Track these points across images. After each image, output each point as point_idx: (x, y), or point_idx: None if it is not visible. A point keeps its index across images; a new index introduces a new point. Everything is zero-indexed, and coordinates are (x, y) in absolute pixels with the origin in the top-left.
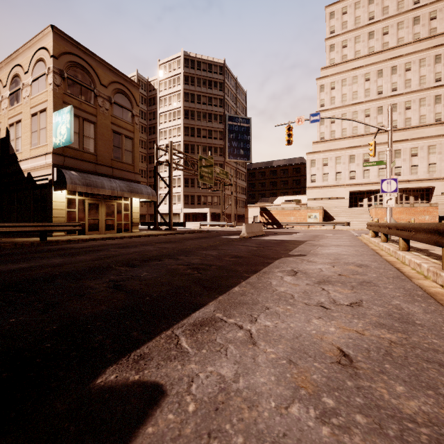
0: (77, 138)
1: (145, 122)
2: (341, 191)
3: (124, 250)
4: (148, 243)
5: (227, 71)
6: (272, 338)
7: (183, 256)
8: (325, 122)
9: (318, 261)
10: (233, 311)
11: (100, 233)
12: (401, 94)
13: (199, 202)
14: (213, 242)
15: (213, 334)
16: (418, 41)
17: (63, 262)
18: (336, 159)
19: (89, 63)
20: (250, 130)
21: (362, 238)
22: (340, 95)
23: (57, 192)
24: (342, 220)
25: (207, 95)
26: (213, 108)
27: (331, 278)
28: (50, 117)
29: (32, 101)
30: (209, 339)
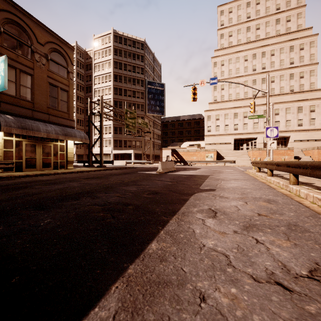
0: (14, 86)
1: (83, 83)
2: (228, 138)
3: (48, 186)
4: (76, 179)
5: (147, 48)
6: None
7: (103, 193)
8: (217, 89)
9: (229, 197)
10: (148, 315)
11: (37, 170)
12: (268, 71)
13: (125, 145)
14: (134, 177)
15: None
16: (279, 35)
17: None
18: (225, 116)
19: (26, 22)
20: (164, 93)
21: (248, 172)
22: (227, 70)
23: None
24: (229, 159)
25: (131, 64)
26: (136, 74)
27: (254, 220)
28: None
29: None
30: None
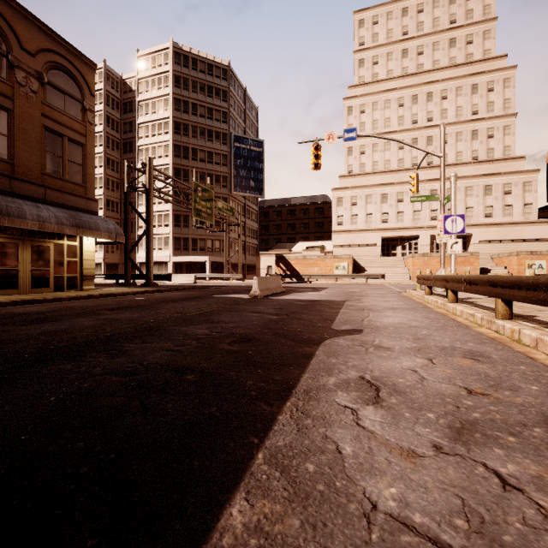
0: None
1: (117, 135)
2: (372, 237)
3: (26, 328)
4: (93, 310)
5: (233, 77)
6: None
7: (137, 342)
8: (354, 152)
9: (394, 347)
10: None
11: (22, 292)
12: (437, 125)
13: (195, 248)
14: (207, 306)
15: None
16: (455, 66)
17: None
18: (367, 198)
19: None
20: (262, 156)
21: (409, 295)
22: (371, 121)
23: None
24: (375, 271)
25: (205, 105)
26: (214, 123)
27: (466, 408)
28: None
29: None
30: None
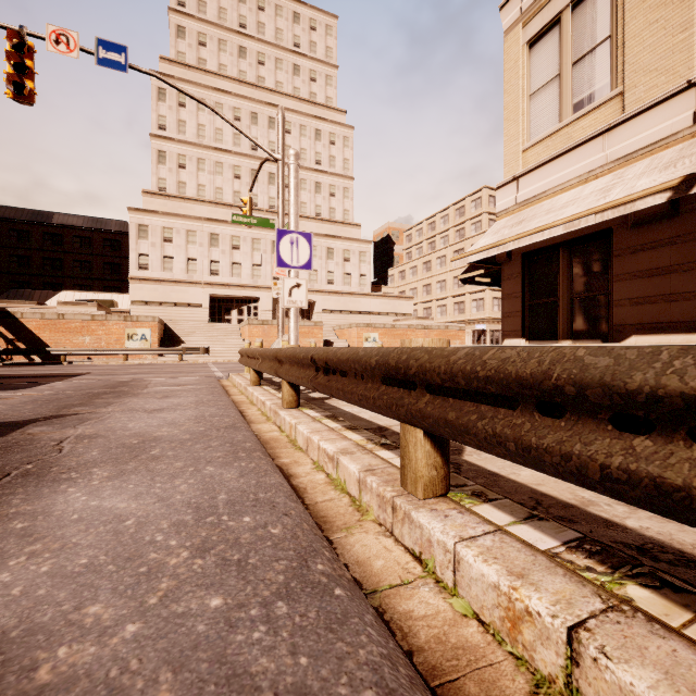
0: None
1: None
2: (197, 294)
3: None
4: None
5: None
6: None
7: None
8: (169, 161)
9: None
10: None
11: None
12: None
13: None
14: None
15: None
16: (299, 99)
17: None
18: (189, 235)
19: None
20: None
21: (231, 383)
22: (195, 123)
23: None
24: (197, 344)
25: None
26: None
27: None
28: None
29: None
30: None
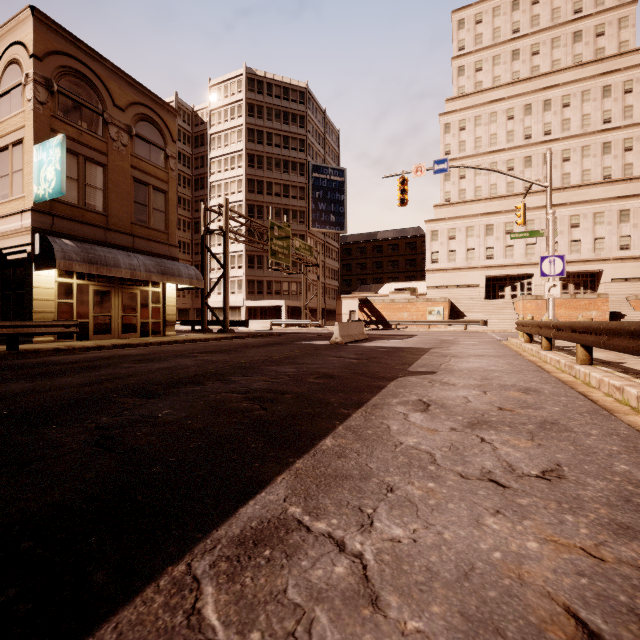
0: (75, 188)
1: (189, 171)
2: (474, 276)
3: (144, 365)
4: (186, 353)
5: (311, 100)
6: (412, 582)
7: (239, 375)
8: (452, 177)
9: (458, 384)
10: (323, 499)
11: (114, 337)
12: (557, 139)
13: (270, 291)
14: (289, 351)
15: (280, 570)
16: (580, 65)
17: (28, 389)
18: (468, 231)
19: (94, 71)
20: (344, 187)
21: (509, 343)
22: (472, 139)
23: (40, 273)
24: (476, 317)
25: (281, 133)
26: (290, 153)
27: (488, 416)
28: (29, 153)
29: (1, 127)
30: (271, 590)
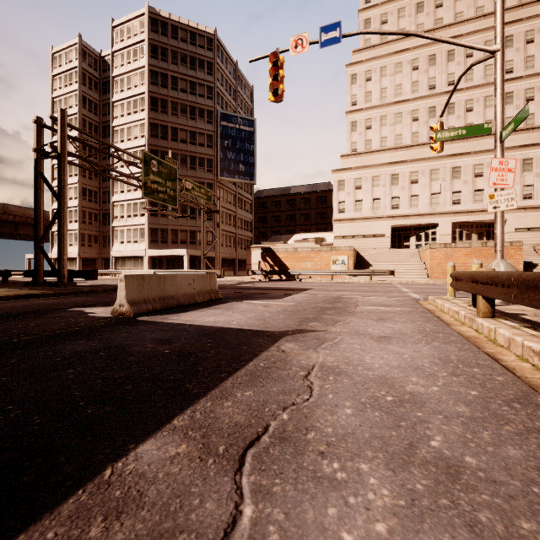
0: None
1: (96, 118)
2: (380, 226)
3: None
4: None
5: (220, 48)
6: None
7: None
8: (358, 127)
9: None
10: None
11: None
12: (460, 89)
13: (175, 240)
14: None
15: None
16: (483, 16)
17: None
18: (374, 180)
19: None
20: (254, 137)
21: (434, 307)
22: (378, 89)
23: None
24: (382, 267)
25: (187, 78)
26: (197, 99)
27: None
28: None
29: None
30: None
